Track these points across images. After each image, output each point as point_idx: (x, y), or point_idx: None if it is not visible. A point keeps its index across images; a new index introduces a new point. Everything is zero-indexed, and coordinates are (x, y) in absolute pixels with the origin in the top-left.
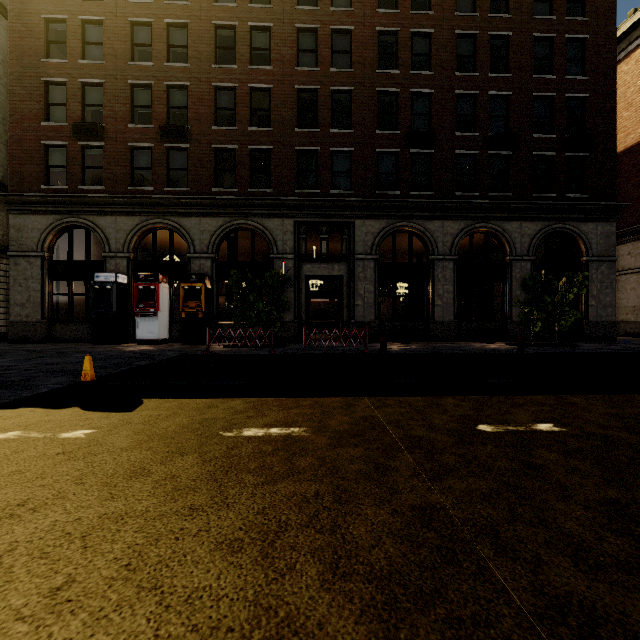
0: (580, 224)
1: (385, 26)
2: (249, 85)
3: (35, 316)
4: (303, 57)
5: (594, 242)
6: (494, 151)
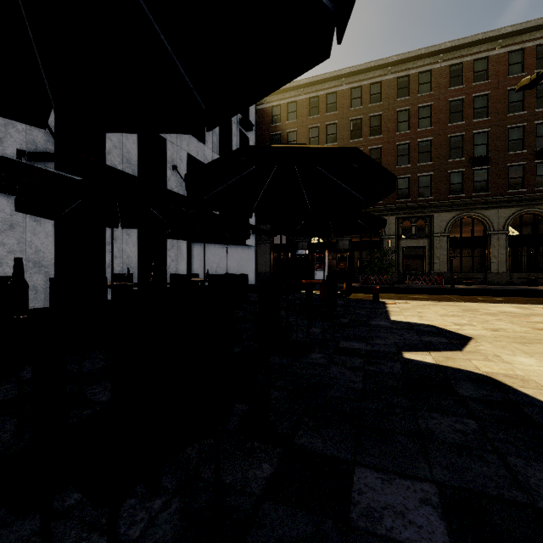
0: None
1: (454, 97)
2: (369, 147)
3: (267, 270)
4: (400, 125)
5: None
6: (539, 160)
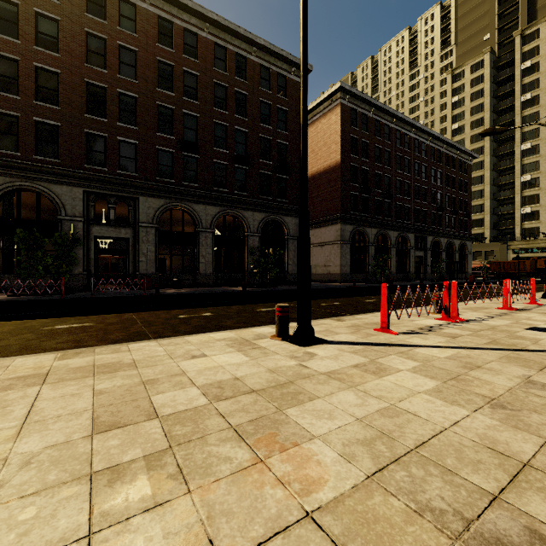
0: (284, 217)
1: (164, 58)
2: (35, 63)
3: None
4: (92, 56)
5: (291, 228)
6: (238, 165)
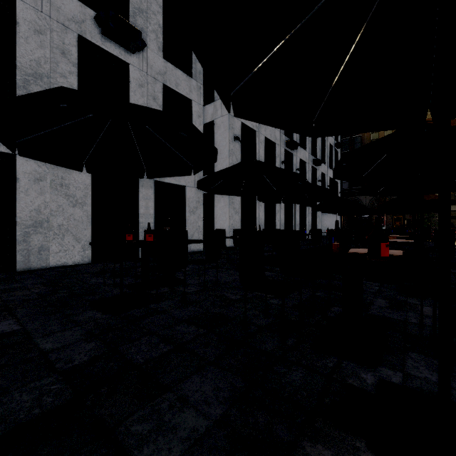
0: None
1: None
2: None
3: None
4: None
5: None
6: None
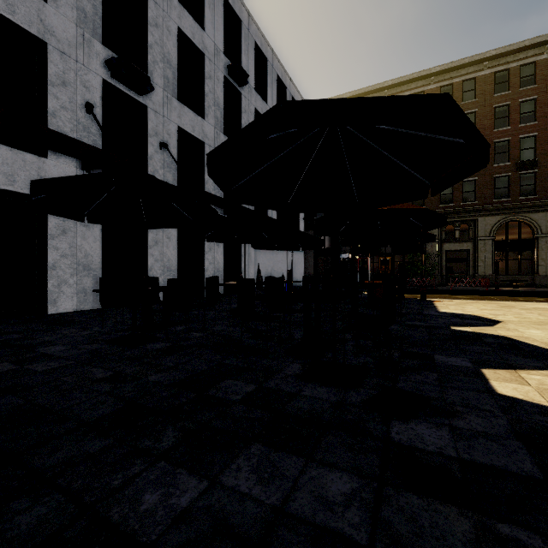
0: None
1: (499, 103)
2: None
3: (311, 272)
4: None
5: None
6: None
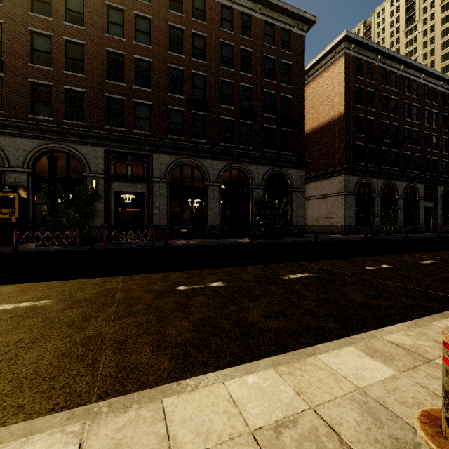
0: (288, 169)
1: (175, 23)
2: (64, 37)
3: None
4: (112, 27)
5: (295, 180)
6: (243, 120)
